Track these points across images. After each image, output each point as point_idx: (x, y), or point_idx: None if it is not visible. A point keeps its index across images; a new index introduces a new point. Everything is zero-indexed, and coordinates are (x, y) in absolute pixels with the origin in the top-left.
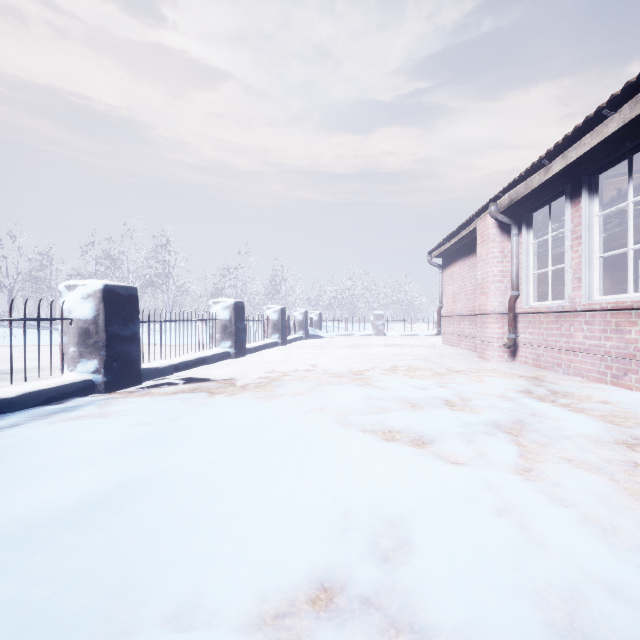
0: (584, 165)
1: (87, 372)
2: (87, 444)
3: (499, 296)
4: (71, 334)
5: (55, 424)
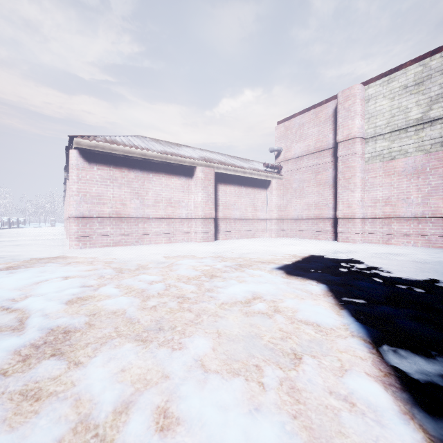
0: None
1: None
2: None
3: None
4: None
5: None
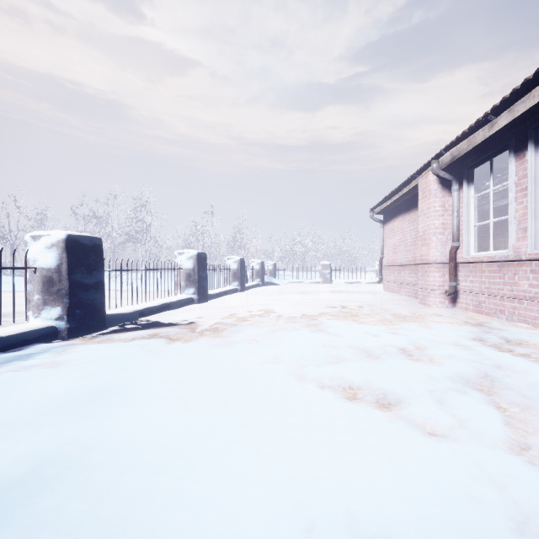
0: (530, 119)
1: (51, 319)
2: (19, 404)
3: (440, 247)
4: (36, 282)
5: (0, 376)
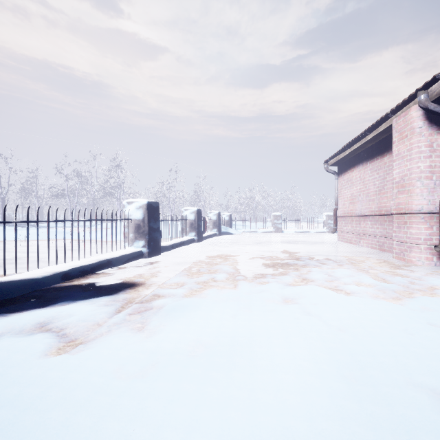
0: None
1: None
2: None
3: (427, 194)
4: None
5: None
